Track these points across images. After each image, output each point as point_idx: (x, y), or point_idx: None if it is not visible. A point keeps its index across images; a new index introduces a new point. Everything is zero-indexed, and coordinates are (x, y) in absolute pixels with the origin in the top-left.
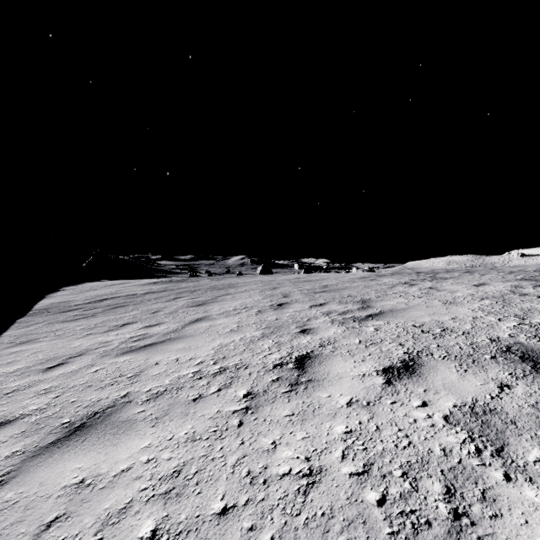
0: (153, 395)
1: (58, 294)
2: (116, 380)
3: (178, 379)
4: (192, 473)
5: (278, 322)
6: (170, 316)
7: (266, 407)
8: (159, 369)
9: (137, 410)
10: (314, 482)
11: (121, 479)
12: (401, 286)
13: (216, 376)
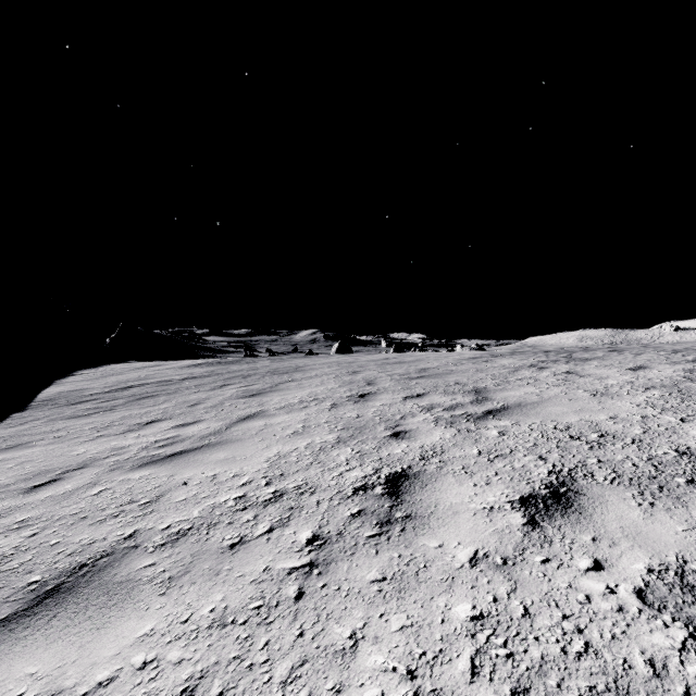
0: (171, 536)
1: (70, 380)
2: (122, 508)
3: (212, 509)
4: None
5: (359, 421)
6: (213, 411)
7: (341, 563)
8: (187, 493)
9: (143, 562)
10: None
11: None
12: (526, 370)
13: (268, 506)
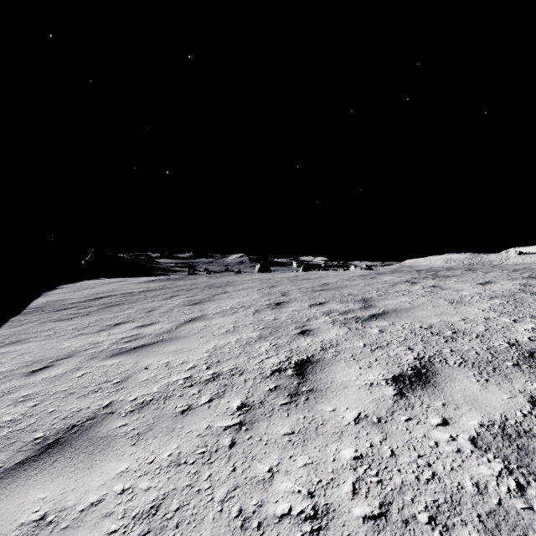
0: (138, 405)
1: (55, 292)
2: (100, 386)
3: (167, 386)
4: (173, 510)
5: (276, 322)
6: (165, 316)
7: (262, 422)
8: (148, 375)
9: (118, 423)
10: (319, 527)
11: (88, 516)
12: (402, 284)
13: (208, 384)
